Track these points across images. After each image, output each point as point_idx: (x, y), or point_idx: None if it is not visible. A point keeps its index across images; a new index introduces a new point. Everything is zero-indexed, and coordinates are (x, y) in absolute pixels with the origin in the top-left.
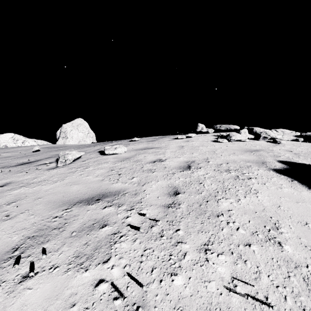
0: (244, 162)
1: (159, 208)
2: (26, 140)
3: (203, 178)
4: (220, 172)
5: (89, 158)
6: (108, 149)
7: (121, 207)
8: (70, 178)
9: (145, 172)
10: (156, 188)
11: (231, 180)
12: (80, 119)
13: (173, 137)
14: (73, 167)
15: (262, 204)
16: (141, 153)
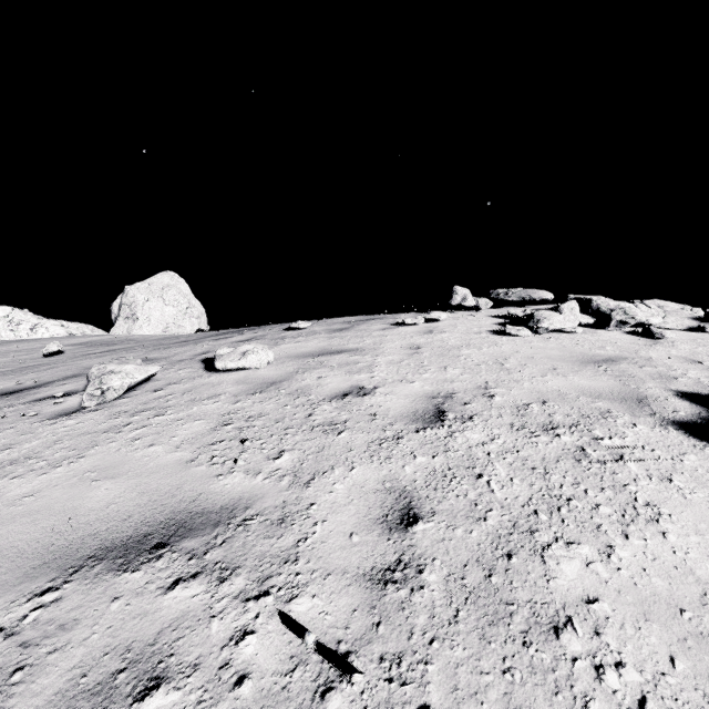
0: (588, 399)
1: (354, 587)
2: (42, 324)
3: (484, 456)
4: (530, 433)
5: (174, 381)
6: (225, 358)
7: (227, 584)
8: (101, 450)
9: (317, 431)
10: (347, 497)
11: (565, 462)
12: (169, 273)
13: (393, 319)
14: (123, 412)
15: (692, 572)
16: (310, 368)
